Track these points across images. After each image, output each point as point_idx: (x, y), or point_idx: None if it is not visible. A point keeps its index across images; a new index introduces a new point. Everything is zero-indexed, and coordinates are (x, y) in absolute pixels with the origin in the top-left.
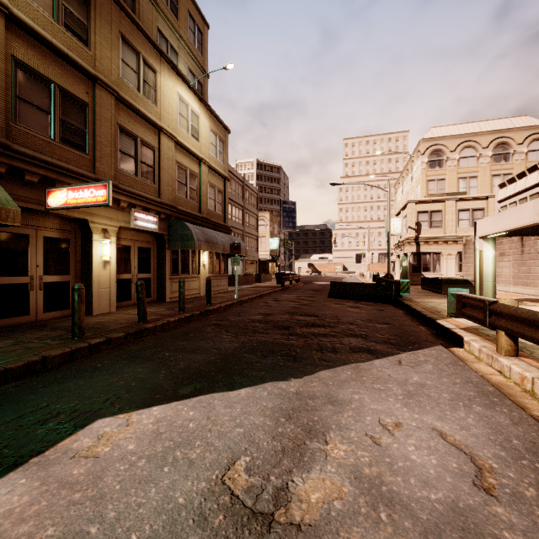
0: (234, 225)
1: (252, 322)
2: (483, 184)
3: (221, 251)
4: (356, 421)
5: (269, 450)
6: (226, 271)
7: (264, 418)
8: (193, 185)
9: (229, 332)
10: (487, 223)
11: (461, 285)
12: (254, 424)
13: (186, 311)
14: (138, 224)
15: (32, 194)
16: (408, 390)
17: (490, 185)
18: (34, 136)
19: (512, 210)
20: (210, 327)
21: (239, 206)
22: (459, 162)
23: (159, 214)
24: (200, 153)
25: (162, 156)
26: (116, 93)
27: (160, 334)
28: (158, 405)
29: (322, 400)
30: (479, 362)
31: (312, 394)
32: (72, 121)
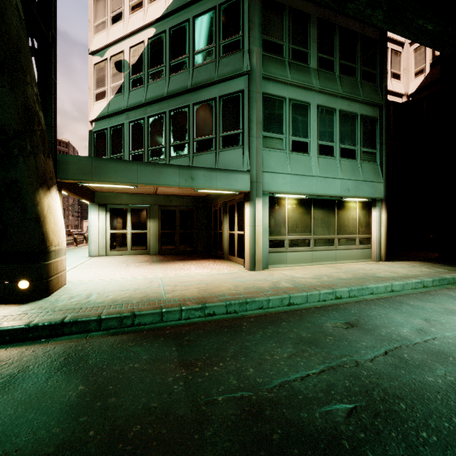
0: None
1: None
2: None
3: None
4: None
5: None
6: None
7: None
8: None
9: None
10: None
11: None
12: None
13: None
14: None
15: None
16: None
17: None
18: None
19: None
20: None
21: None
22: None
23: None
24: None
25: None
26: None
27: None
28: None
29: None
30: None
31: None
32: None
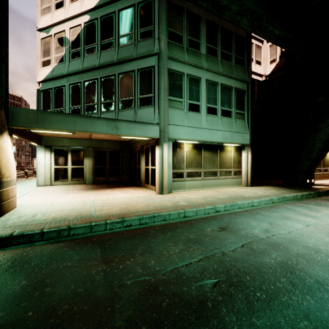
0: None
1: None
2: None
3: None
4: None
5: None
6: None
7: None
8: None
9: None
10: None
11: None
12: None
13: None
14: None
15: None
16: None
17: None
18: None
19: None
20: None
21: None
22: None
23: None
24: None
25: None
26: None
27: None
28: None
29: None
30: None
31: None
32: None
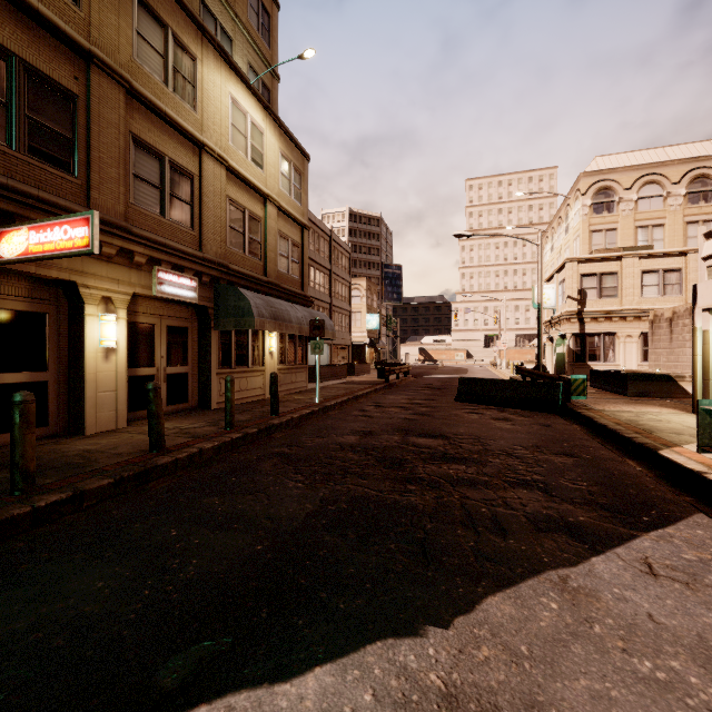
0: (318, 296)
1: (340, 449)
2: (673, 236)
3: (296, 332)
4: None
5: None
6: (304, 361)
7: None
8: (254, 234)
9: (300, 473)
10: None
11: (658, 383)
12: None
13: (236, 427)
14: (165, 290)
15: None
16: None
17: (683, 237)
18: None
19: None
20: (270, 460)
21: (325, 270)
22: (637, 204)
23: (200, 275)
24: (266, 188)
25: (204, 187)
26: (127, 83)
27: (183, 475)
28: None
29: None
30: None
31: (490, 704)
32: (47, 121)
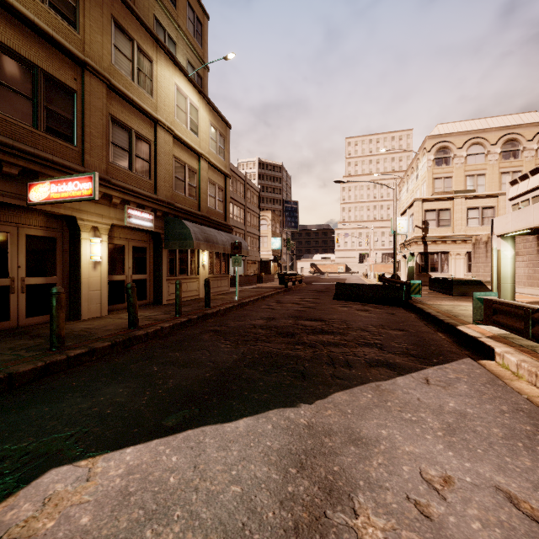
0: (236, 224)
1: (253, 327)
2: (492, 182)
3: (222, 251)
4: (390, 473)
5: (277, 529)
6: (226, 272)
7: (268, 467)
8: (192, 182)
9: (228, 340)
10: (506, 220)
11: (473, 287)
12: (256, 479)
13: (183, 315)
14: (132, 222)
15: (11, 187)
16: (447, 422)
17: (499, 183)
18: (14, 124)
19: (537, 206)
20: (208, 333)
21: (241, 205)
22: (466, 159)
23: (155, 211)
24: (200, 148)
25: (158, 150)
26: (108, 81)
27: (152, 342)
28: (134, 445)
29: (341, 438)
30: (519, 380)
31: (328, 428)
32: (57, 109)
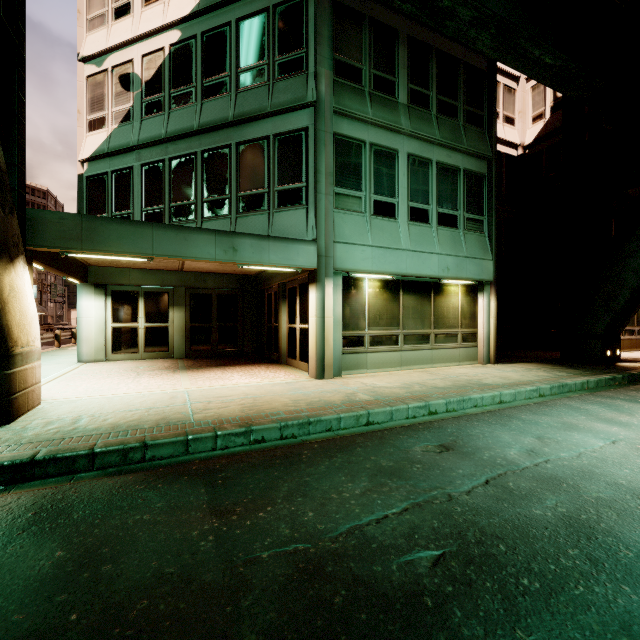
0: None
1: None
2: None
3: None
4: None
5: None
6: None
7: None
8: None
9: None
10: None
11: None
12: None
13: None
14: None
15: None
16: None
17: None
18: None
19: None
20: None
21: None
22: None
23: None
24: None
25: None
26: None
27: None
28: None
29: None
30: None
31: None
32: None
